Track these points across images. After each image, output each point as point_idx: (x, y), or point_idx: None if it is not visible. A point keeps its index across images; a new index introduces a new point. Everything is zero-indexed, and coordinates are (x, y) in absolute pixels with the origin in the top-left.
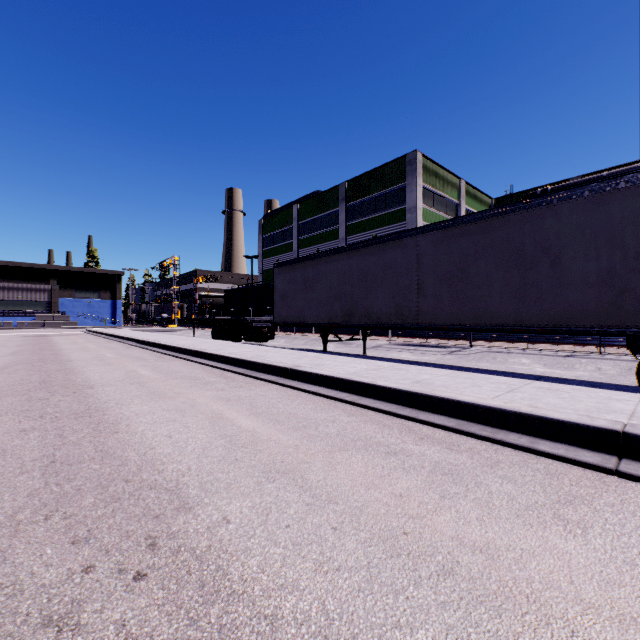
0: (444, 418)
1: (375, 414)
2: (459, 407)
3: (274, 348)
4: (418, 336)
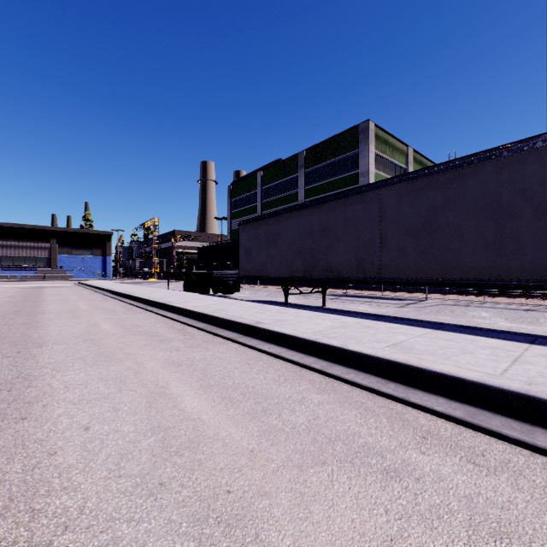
0: (444, 401)
1: (351, 389)
2: (462, 386)
3: (238, 301)
4: (373, 289)
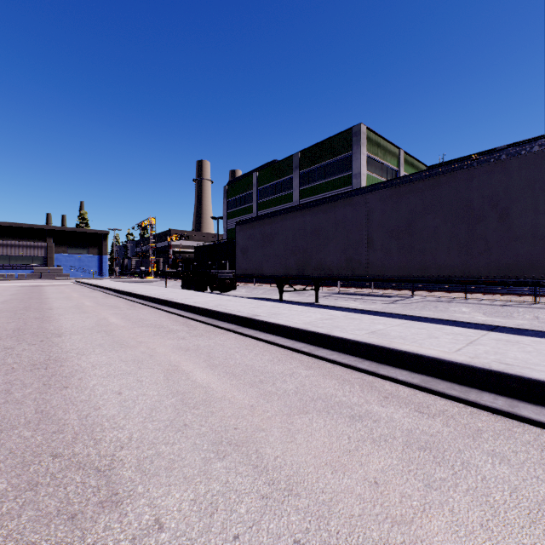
0: (406, 373)
1: (333, 367)
2: (421, 361)
3: (235, 297)
4: (364, 286)
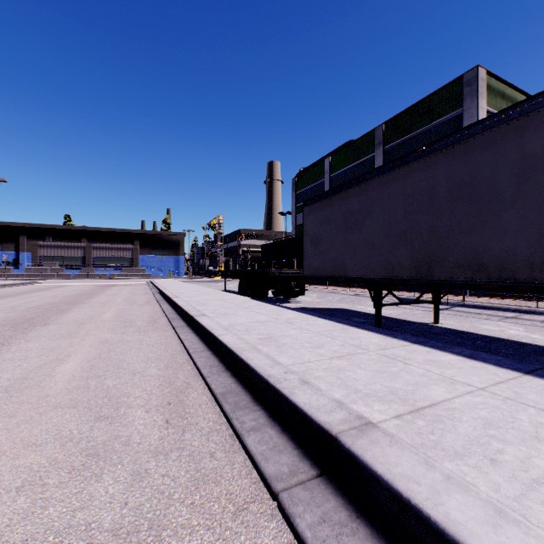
0: None
1: None
2: None
3: (301, 315)
4: (511, 296)
